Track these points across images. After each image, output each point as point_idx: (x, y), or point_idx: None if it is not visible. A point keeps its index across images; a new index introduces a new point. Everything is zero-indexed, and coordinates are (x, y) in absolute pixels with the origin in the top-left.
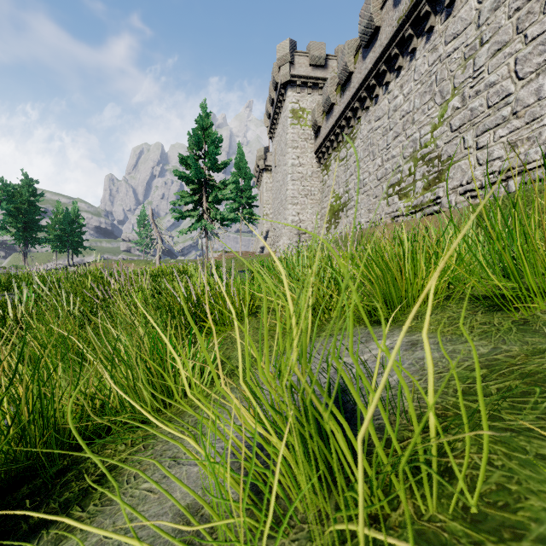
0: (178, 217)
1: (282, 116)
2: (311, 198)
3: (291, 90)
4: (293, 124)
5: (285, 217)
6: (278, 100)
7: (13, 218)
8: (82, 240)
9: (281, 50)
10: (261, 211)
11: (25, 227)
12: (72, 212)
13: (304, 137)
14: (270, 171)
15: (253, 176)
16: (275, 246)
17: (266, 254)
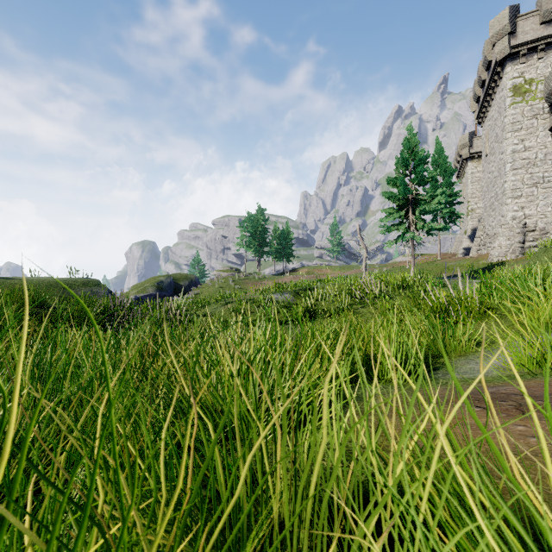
0: (385, 231)
1: (497, 97)
2: (544, 186)
3: (511, 65)
4: (513, 103)
5: (501, 214)
6: (491, 80)
7: (253, 239)
8: (291, 250)
9: (495, 25)
10: (464, 206)
11: (259, 244)
12: (285, 230)
13: (532, 114)
14: (476, 158)
15: (455, 170)
16: (487, 247)
17: (474, 257)
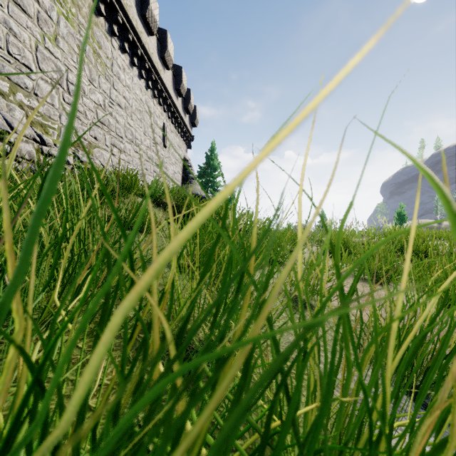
0: None
1: None
2: None
3: None
4: None
5: None
6: None
7: None
8: None
9: None
10: None
11: None
12: None
13: None
14: None
15: None
16: None
17: None
